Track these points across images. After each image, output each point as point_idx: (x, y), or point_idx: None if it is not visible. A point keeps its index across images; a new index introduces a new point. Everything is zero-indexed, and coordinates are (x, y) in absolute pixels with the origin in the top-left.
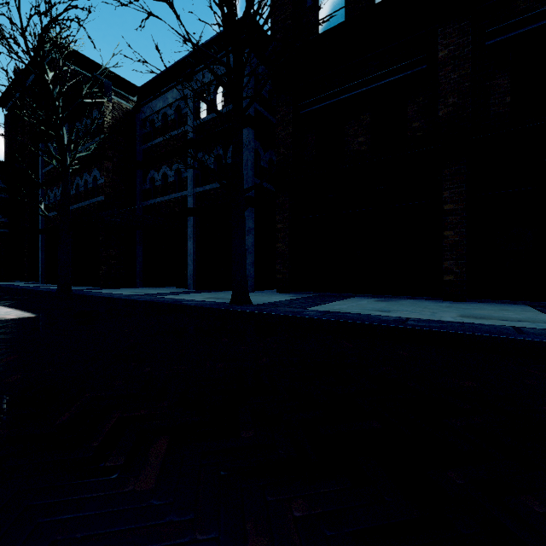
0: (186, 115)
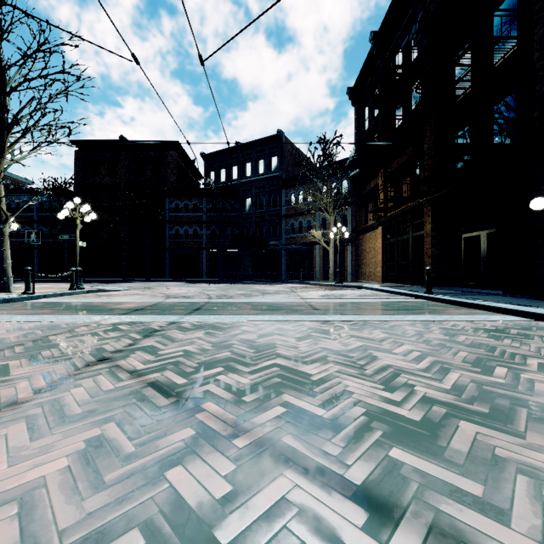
0: (33, 209)
